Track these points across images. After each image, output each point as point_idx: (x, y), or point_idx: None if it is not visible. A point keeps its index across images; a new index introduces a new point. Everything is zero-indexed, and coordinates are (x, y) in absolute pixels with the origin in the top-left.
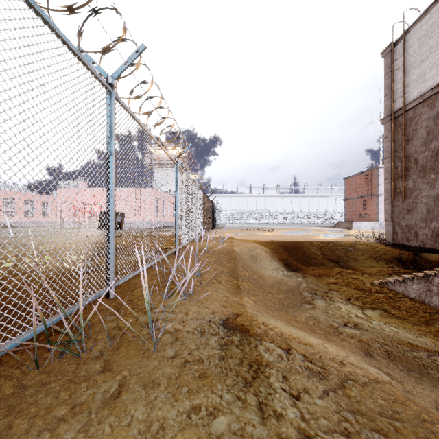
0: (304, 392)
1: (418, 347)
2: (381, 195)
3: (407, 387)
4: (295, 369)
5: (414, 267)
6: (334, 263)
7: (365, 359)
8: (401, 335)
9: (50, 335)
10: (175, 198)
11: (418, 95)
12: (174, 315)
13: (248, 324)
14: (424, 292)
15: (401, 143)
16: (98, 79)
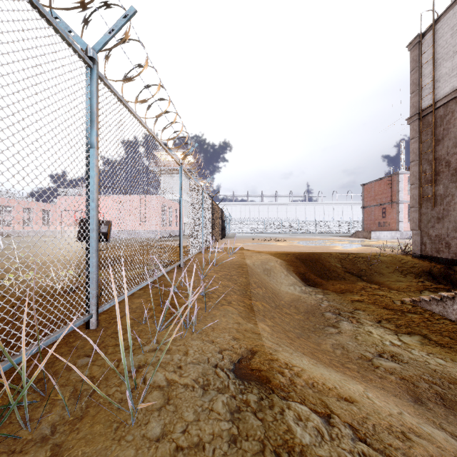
0: None
1: None
2: (402, 202)
3: None
4: None
5: (448, 282)
6: (356, 277)
7: (418, 409)
8: (451, 370)
9: None
10: (180, 205)
11: (450, 90)
12: (169, 356)
13: (268, 368)
14: None
15: (430, 144)
16: (72, 48)
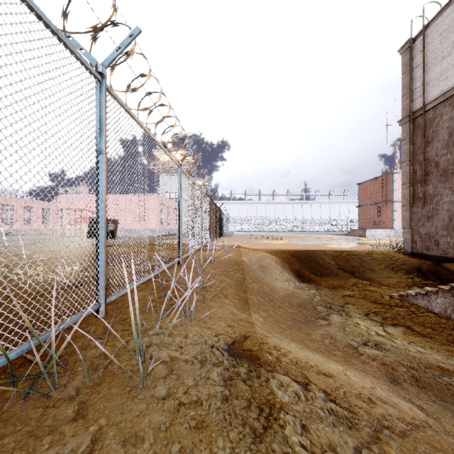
0: (330, 450)
1: (450, 371)
2: (397, 201)
3: (447, 427)
4: (316, 414)
5: (436, 279)
6: (349, 274)
7: (392, 387)
8: (429, 356)
9: (21, 365)
10: (179, 204)
11: (439, 93)
12: (171, 338)
13: (258, 349)
14: (451, 307)
15: (420, 146)
16: (85, 66)
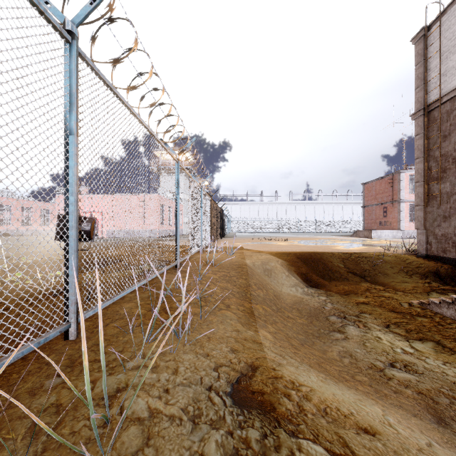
0: None
1: None
2: (404, 201)
3: None
4: None
5: (455, 283)
6: (360, 278)
7: (444, 434)
8: None
9: None
10: (176, 202)
11: None
12: (155, 375)
13: (271, 390)
14: None
15: (436, 141)
16: (45, 18)
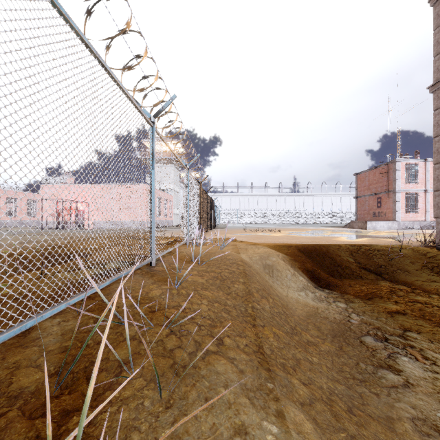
0: None
1: None
2: (399, 191)
3: None
4: None
5: None
6: (375, 275)
7: None
8: None
9: None
10: (151, 179)
11: None
12: None
13: None
14: None
15: None
16: None
